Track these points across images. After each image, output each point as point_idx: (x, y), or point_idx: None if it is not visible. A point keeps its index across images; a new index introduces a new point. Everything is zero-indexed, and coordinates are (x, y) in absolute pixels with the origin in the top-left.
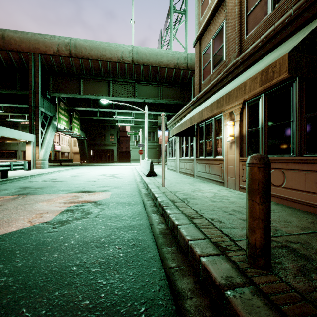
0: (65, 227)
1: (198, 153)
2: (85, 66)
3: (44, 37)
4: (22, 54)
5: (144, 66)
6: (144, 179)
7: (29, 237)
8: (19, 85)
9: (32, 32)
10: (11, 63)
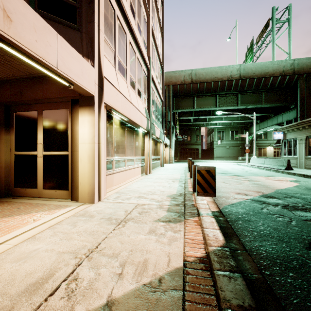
0: None
1: None
2: (201, 87)
3: (175, 73)
4: None
5: (250, 79)
6: (288, 171)
7: None
8: None
9: (168, 71)
10: None
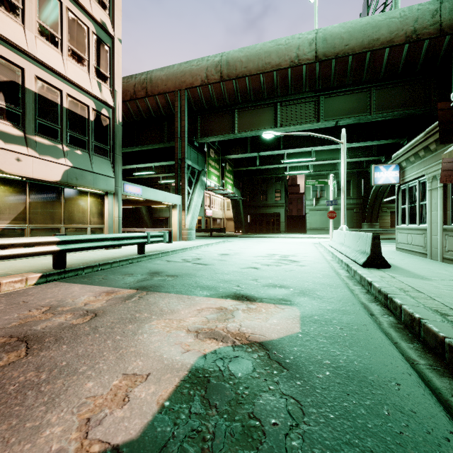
0: None
1: None
2: (241, 89)
3: (191, 65)
4: (168, 96)
5: (338, 59)
6: (362, 273)
7: None
8: (166, 136)
9: (178, 64)
10: (158, 110)
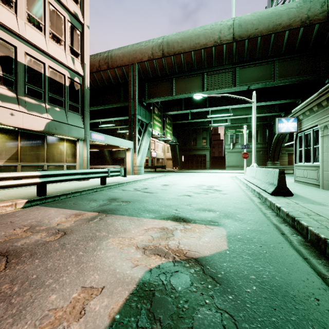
0: None
1: None
2: (177, 63)
3: (141, 45)
4: (124, 68)
5: (250, 40)
6: (271, 200)
7: None
8: (122, 98)
9: (131, 44)
10: (117, 79)
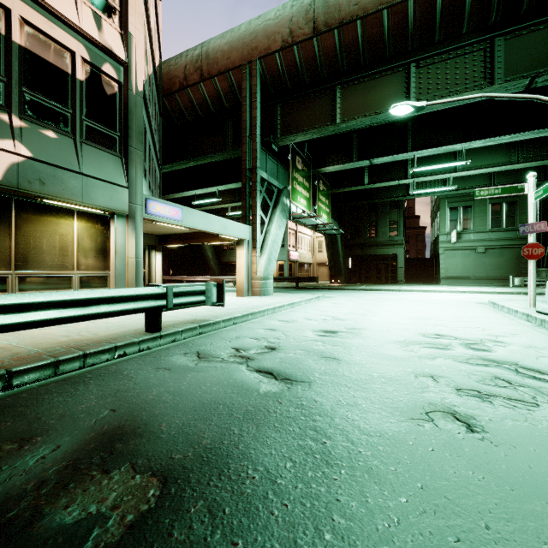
0: None
1: None
2: (348, 45)
3: (266, 20)
4: (232, 75)
5: None
6: None
7: None
8: (231, 140)
9: (247, 22)
10: (219, 100)
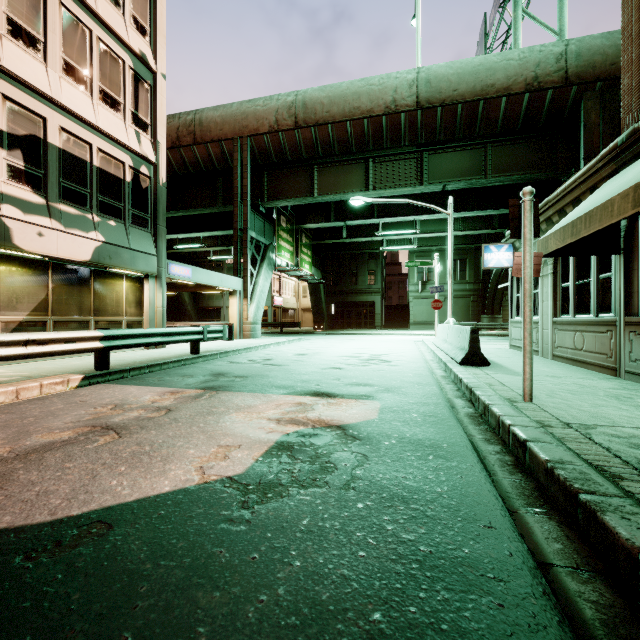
0: (269, 510)
1: (635, 303)
2: (322, 139)
3: (256, 105)
4: (224, 144)
5: (444, 108)
6: (456, 371)
7: (184, 530)
8: (221, 197)
9: (239, 102)
10: (211, 162)
